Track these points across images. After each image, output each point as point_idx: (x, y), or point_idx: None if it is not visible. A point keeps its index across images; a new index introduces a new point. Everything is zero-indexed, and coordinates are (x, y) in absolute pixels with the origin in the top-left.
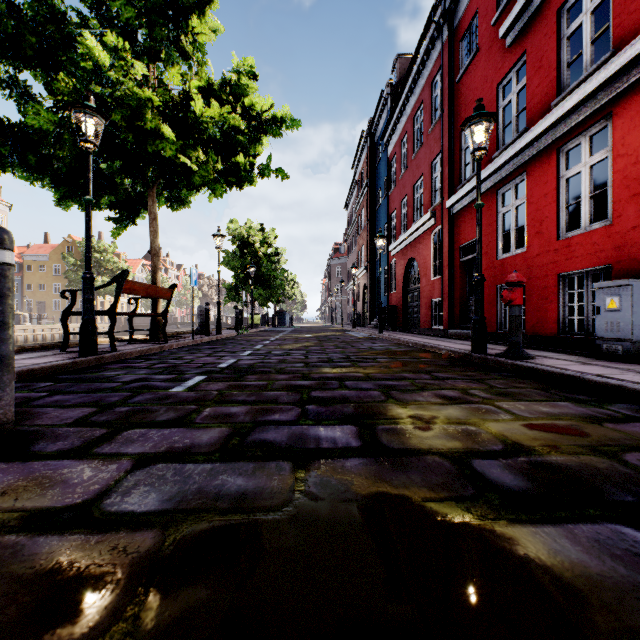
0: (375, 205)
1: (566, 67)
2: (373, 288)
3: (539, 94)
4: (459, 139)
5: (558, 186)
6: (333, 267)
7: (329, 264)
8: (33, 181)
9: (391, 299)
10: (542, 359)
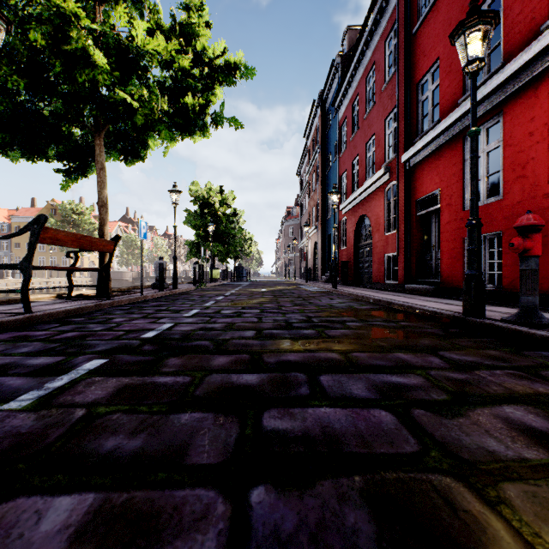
0: (325, 169)
1: None
2: (324, 245)
3: (521, 21)
4: (416, 91)
5: None
6: (286, 228)
7: (283, 225)
8: None
9: (342, 255)
10: None
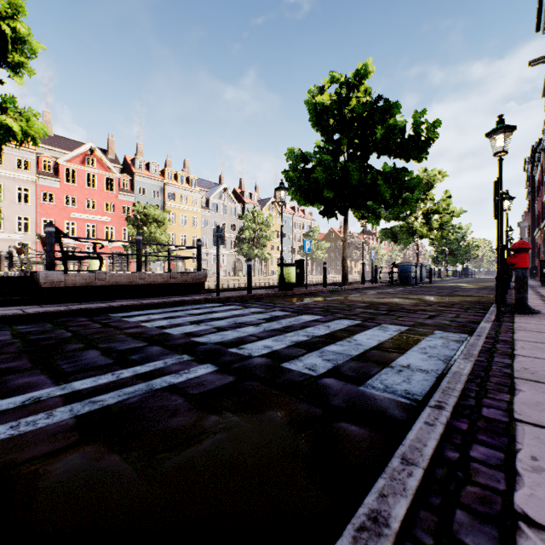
0: (534, 202)
1: None
2: (533, 254)
3: None
4: None
5: None
6: (522, 229)
7: (518, 226)
8: (386, 240)
9: (536, 262)
10: None
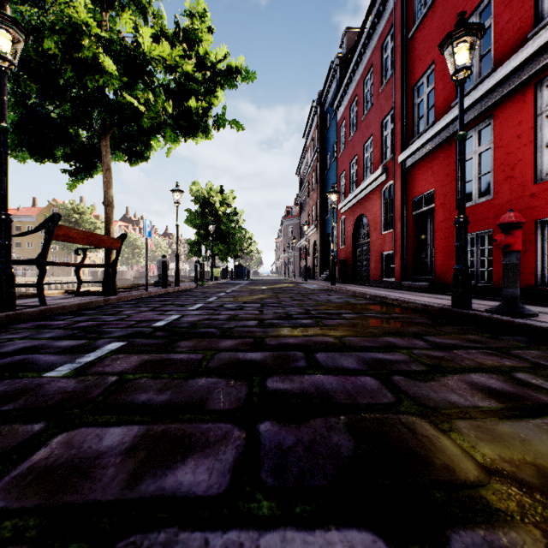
0: (324, 169)
1: None
2: (323, 244)
3: (510, 29)
4: (412, 94)
5: (535, 124)
6: (286, 227)
7: (282, 225)
8: None
9: (340, 254)
10: None
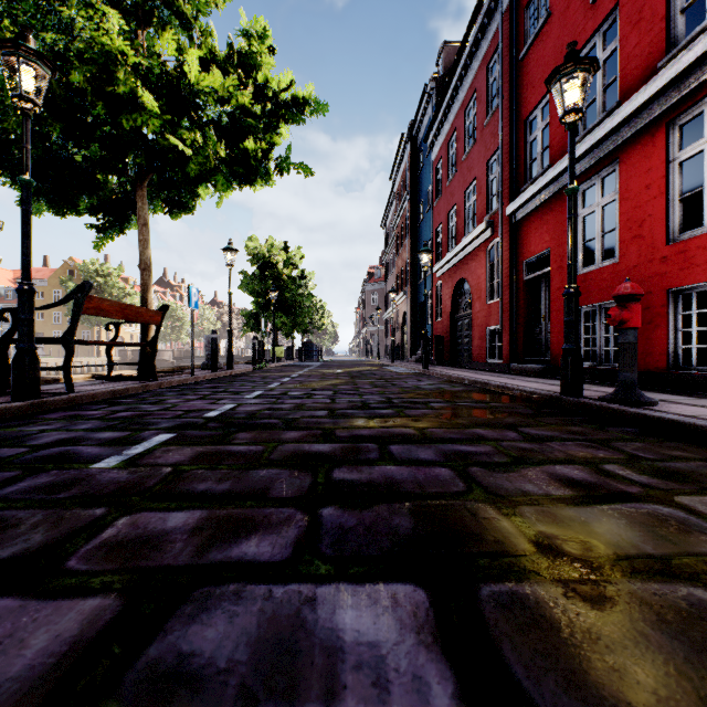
0: (417, 220)
1: (679, 14)
2: (414, 316)
3: (638, 55)
4: (523, 129)
5: (667, 173)
6: (368, 294)
7: (364, 290)
8: None
9: (436, 328)
10: (670, 405)
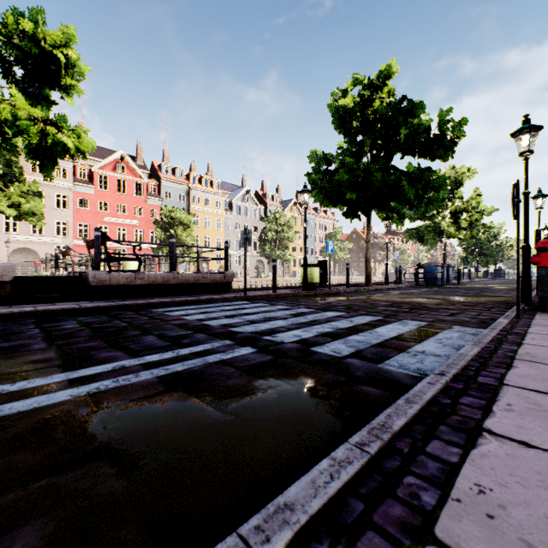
0: None
1: None
2: None
3: None
4: None
5: None
6: None
7: None
8: (411, 240)
9: None
10: None
